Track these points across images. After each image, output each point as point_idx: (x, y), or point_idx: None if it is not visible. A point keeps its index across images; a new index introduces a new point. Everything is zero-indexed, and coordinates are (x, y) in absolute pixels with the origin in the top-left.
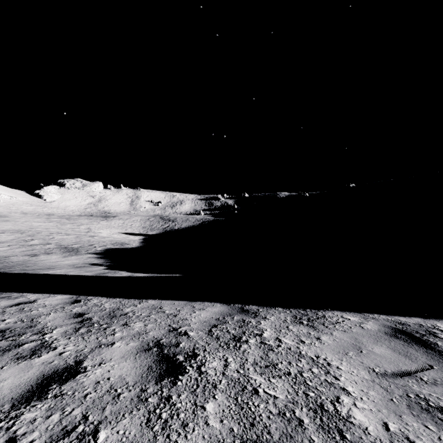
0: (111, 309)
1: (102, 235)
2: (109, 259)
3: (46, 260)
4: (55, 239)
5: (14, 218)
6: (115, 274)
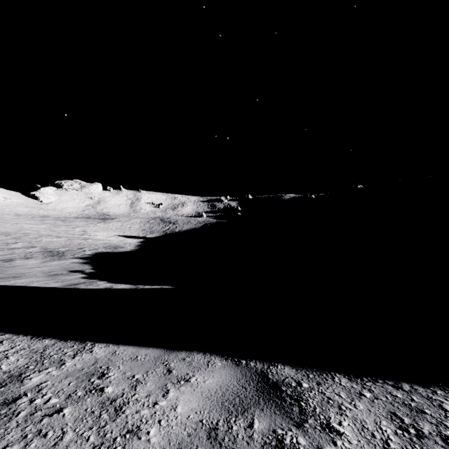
0: (6, 375)
1: (98, 238)
2: (95, 264)
3: (20, 266)
4: (41, 242)
5: (4, 220)
6: (89, 285)
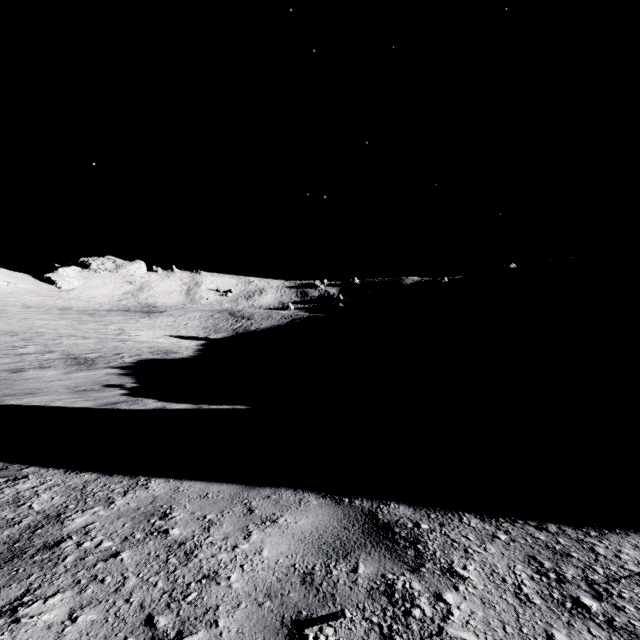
0: (40, 516)
1: (140, 339)
2: (139, 376)
3: (34, 379)
4: (62, 345)
5: (8, 313)
6: (133, 405)
